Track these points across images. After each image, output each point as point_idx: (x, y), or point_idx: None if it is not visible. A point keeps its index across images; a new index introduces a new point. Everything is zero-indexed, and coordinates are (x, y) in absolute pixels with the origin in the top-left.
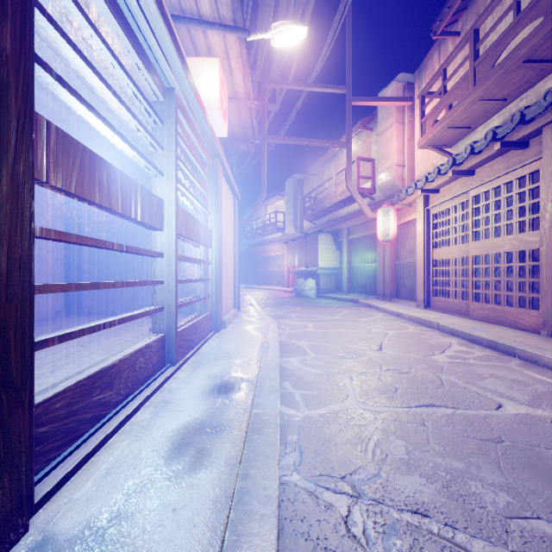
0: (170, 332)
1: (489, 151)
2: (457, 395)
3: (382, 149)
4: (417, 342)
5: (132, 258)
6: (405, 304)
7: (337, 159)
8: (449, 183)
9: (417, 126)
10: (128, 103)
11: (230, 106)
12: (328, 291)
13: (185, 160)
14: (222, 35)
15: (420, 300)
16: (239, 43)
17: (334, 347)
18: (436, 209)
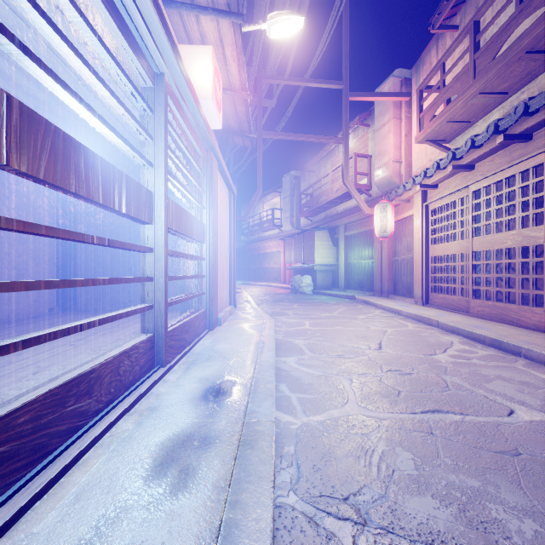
0: (159, 332)
1: (490, 144)
2: (464, 399)
3: (379, 145)
4: (417, 341)
5: (126, 254)
6: (403, 301)
7: (334, 156)
8: (448, 178)
9: (415, 121)
10: (116, 91)
11: (225, 98)
12: (324, 287)
13: (179, 154)
14: (215, 21)
15: (418, 297)
16: (233, 30)
17: (332, 345)
18: (435, 204)
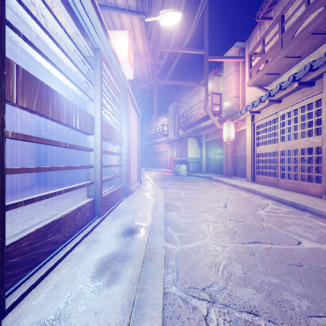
0: (97, 197)
1: (291, 88)
2: (273, 236)
3: (226, 87)
4: (247, 203)
5: (76, 152)
6: (240, 180)
7: (199, 94)
8: (266, 107)
9: (247, 73)
10: (72, 57)
11: (135, 61)
12: (193, 171)
13: (108, 93)
14: (129, 17)
15: (249, 177)
16: (140, 22)
17: (197, 205)
18: (259, 123)
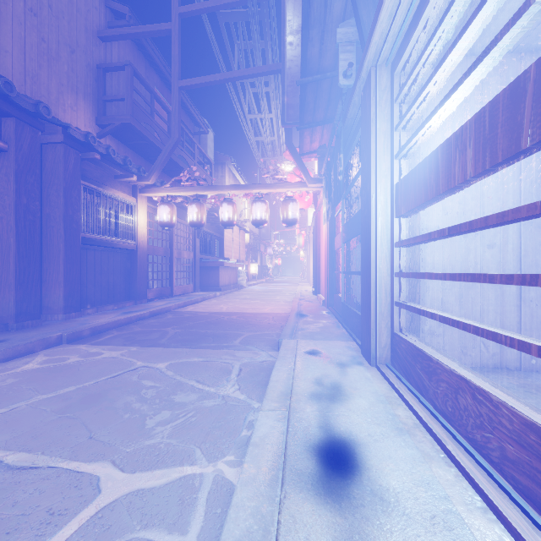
0: None
1: None
2: None
3: None
4: None
5: None
6: None
7: None
8: None
9: None
10: None
11: None
12: None
13: None
14: None
15: None
16: None
17: None
18: None
